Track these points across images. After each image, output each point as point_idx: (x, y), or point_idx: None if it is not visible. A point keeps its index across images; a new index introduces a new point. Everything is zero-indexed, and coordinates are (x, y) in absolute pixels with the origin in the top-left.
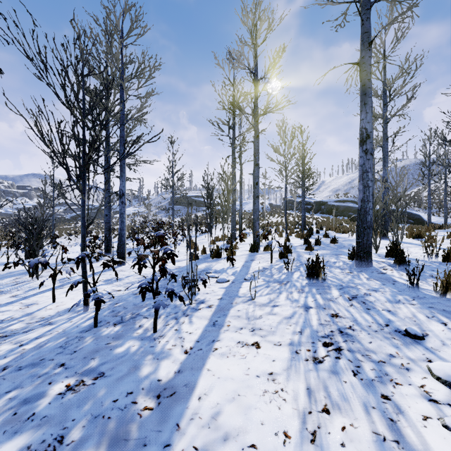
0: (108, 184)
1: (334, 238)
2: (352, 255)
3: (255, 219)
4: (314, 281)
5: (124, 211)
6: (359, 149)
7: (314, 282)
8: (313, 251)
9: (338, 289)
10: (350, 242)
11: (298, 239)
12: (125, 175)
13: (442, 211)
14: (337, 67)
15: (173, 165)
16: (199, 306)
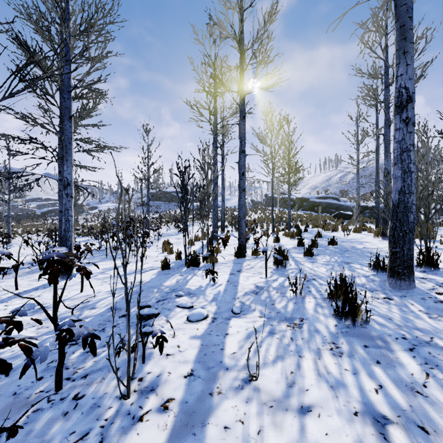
0: (62, 174)
1: (332, 239)
2: (377, 267)
3: (241, 217)
4: (348, 322)
5: (70, 206)
6: (395, 118)
7: (348, 324)
8: (313, 257)
9: (409, 352)
10: (351, 244)
11: (287, 238)
12: (71, 159)
13: None
14: (361, 3)
15: (148, 156)
16: (143, 403)
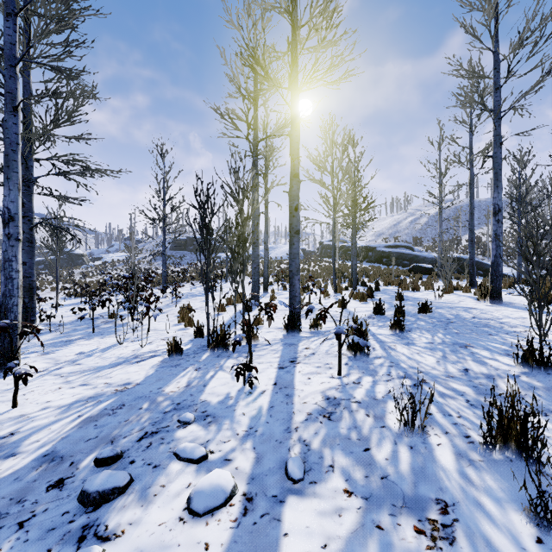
0: (27, 208)
1: (425, 304)
2: (533, 361)
3: (293, 272)
4: None
5: (14, 255)
6: None
7: None
8: (406, 335)
9: None
10: (452, 311)
11: (356, 301)
12: (16, 177)
13: (509, 260)
14: None
15: (164, 188)
16: None
